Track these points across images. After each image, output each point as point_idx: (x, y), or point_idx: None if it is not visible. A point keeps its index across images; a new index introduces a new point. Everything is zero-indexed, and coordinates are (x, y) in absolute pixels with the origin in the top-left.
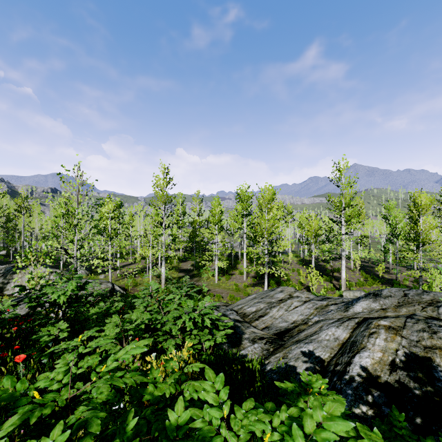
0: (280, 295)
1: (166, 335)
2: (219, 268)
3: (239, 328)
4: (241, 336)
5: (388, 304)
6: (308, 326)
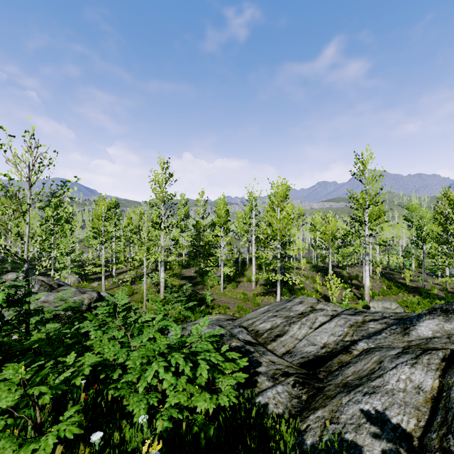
0: (300, 308)
1: (135, 384)
2: (225, 275)
3: (251, 355)
4: (255, 369)
5: None
6: (353, 357)
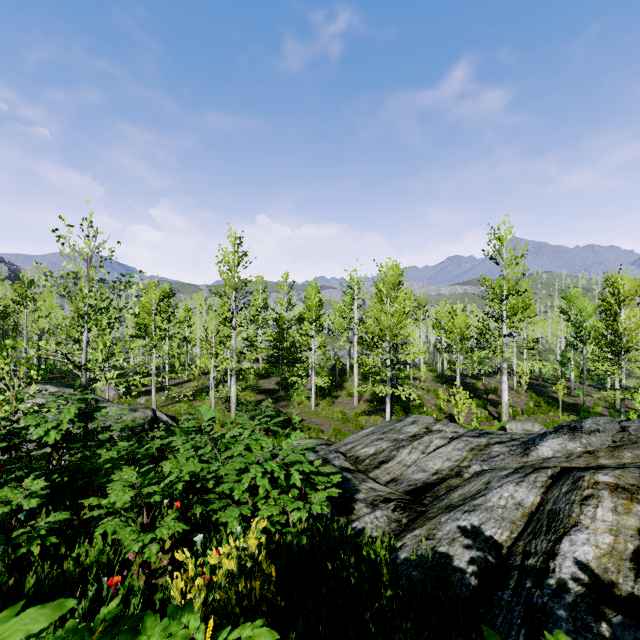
0: (412, 429)
1: (225, 499)
2: (318, 387)
3: (349, 482)
4: (353, 496)
5: (596, 445)
6: (463, 480)
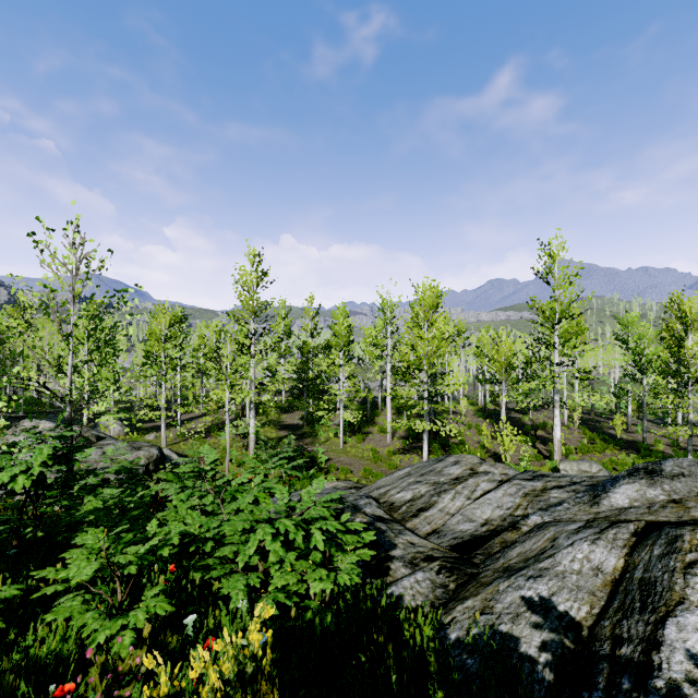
0: (455, 470)
1: (230, 563)
2: (347, 422)
3: (383, 534)
4: (388, 553)
5: (682, 492)
6: (521, 534)
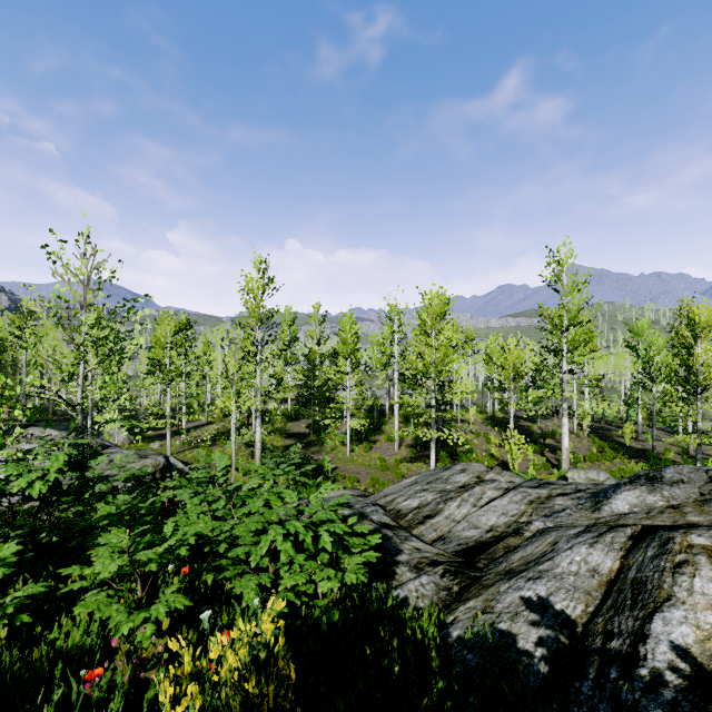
0: (461, 478)
1: (241, 564)
2: (354, 431)
3: (389, 541)
4: (394, 558)
5: (681, 498)
6: (524, 539)
